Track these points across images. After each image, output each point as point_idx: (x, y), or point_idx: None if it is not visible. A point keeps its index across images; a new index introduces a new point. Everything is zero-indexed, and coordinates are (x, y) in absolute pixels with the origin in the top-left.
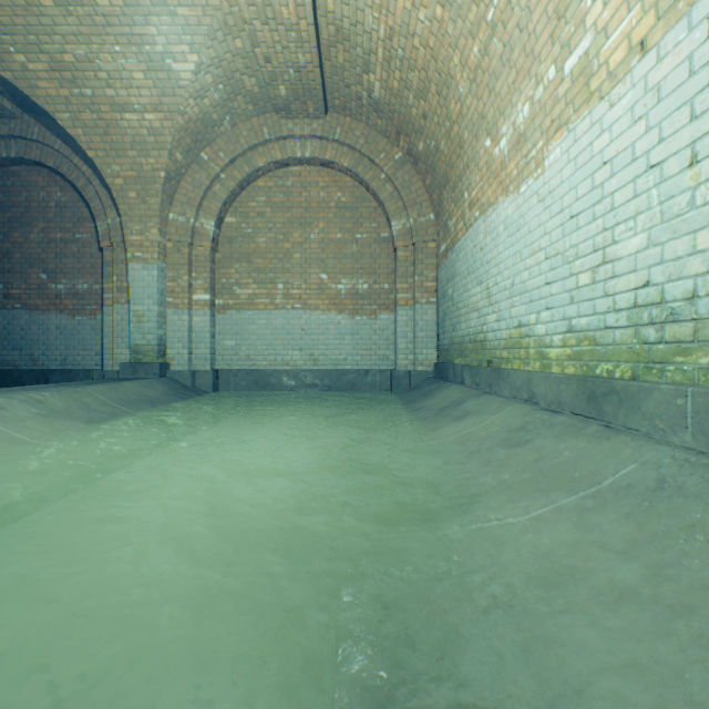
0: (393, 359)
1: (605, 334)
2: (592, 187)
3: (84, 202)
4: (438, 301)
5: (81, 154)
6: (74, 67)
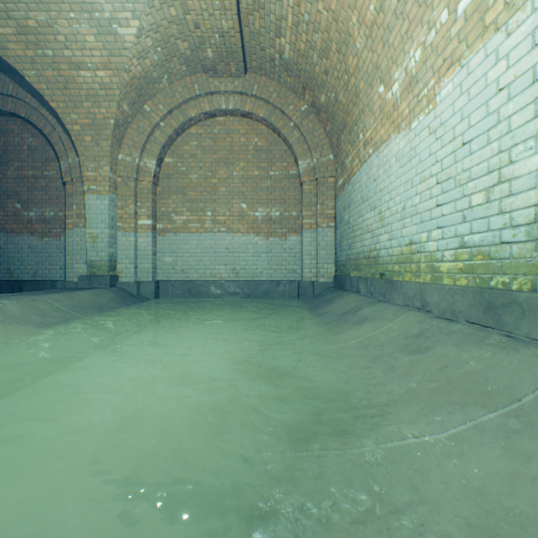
0: (300, 272)
1: (501, 248)
2: (486, 114)
3: (51, 145)
4: (336, 226)
5: (47, 106)
6: (37, 31)
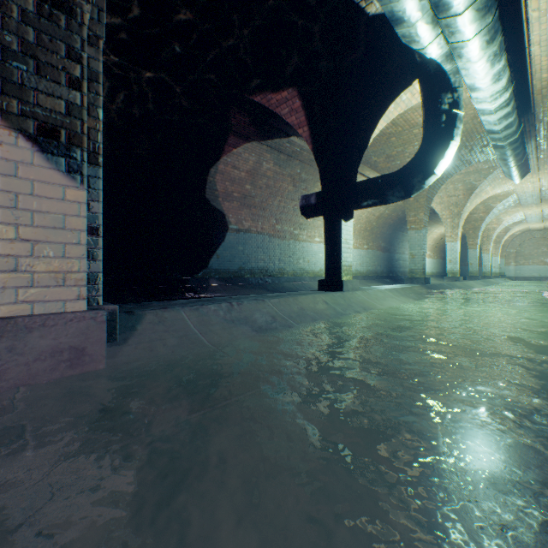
0: None
1: None
2: None
3: None
4: None
5: None
6: None
